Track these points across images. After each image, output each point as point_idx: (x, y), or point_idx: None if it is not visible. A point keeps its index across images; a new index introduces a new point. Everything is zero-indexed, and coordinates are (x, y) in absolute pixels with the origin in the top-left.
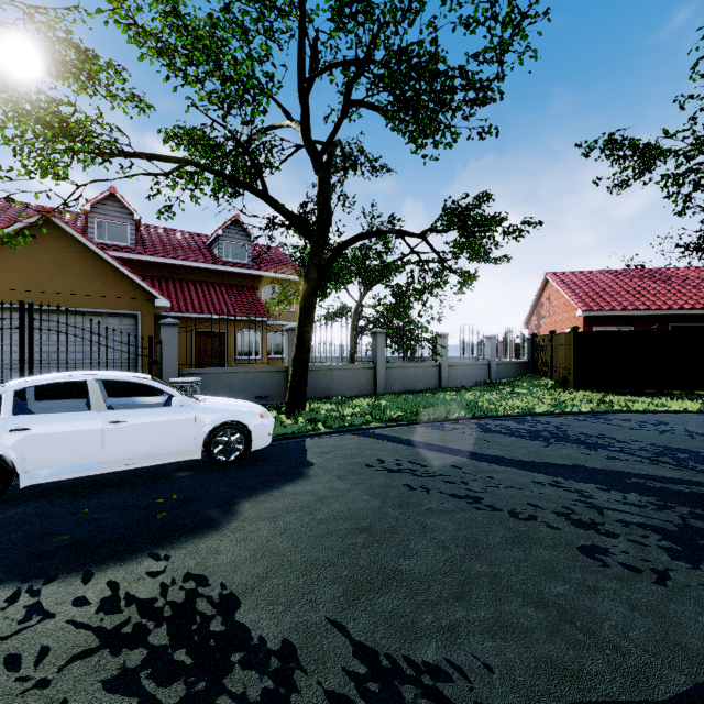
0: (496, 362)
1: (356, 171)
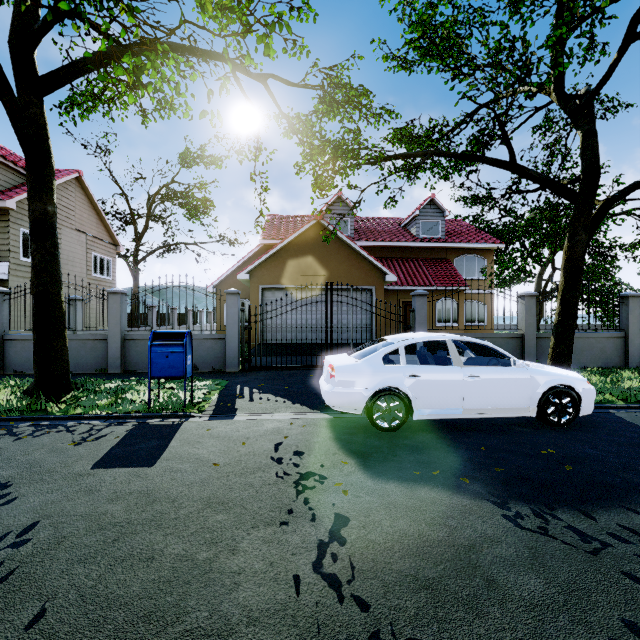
0: None
1: None
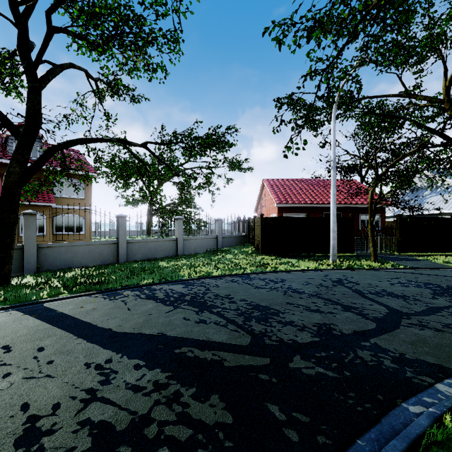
0: (223, 236)
1: (118, 96)
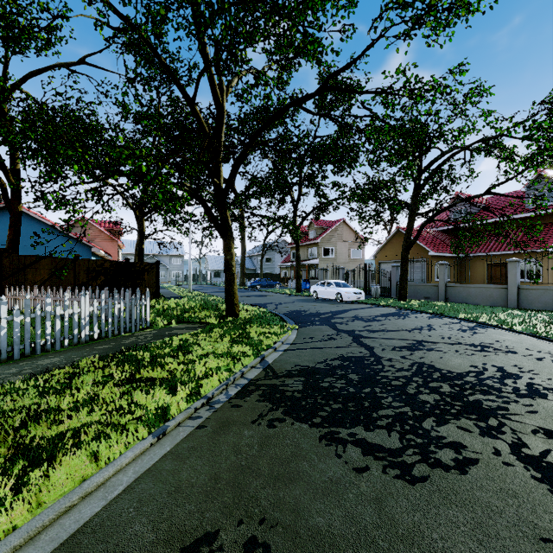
0: None
1: None
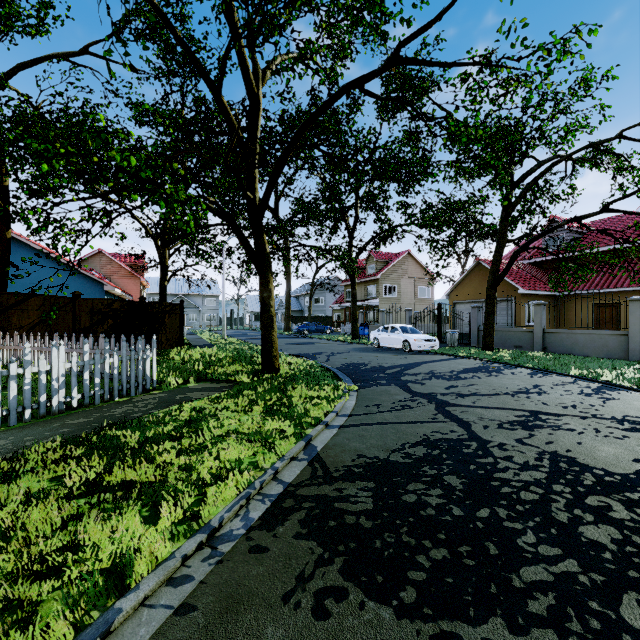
0: None
1: None
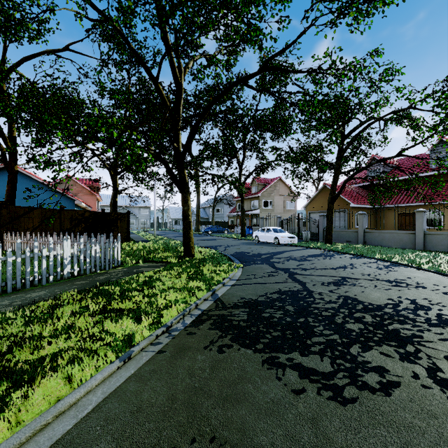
0: None
1: None
